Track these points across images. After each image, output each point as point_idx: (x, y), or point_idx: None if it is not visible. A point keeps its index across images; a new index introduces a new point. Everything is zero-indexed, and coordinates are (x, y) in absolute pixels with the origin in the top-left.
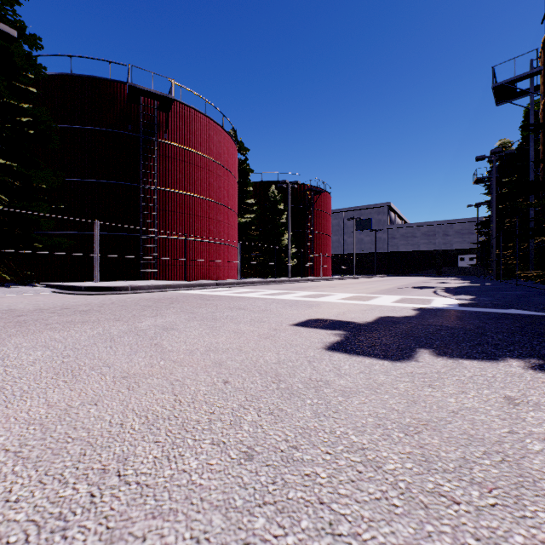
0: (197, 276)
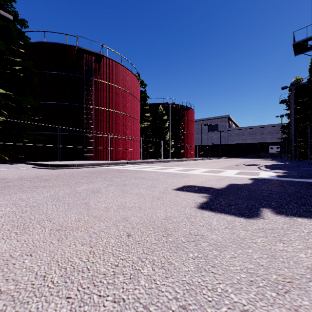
0: (116, 158)
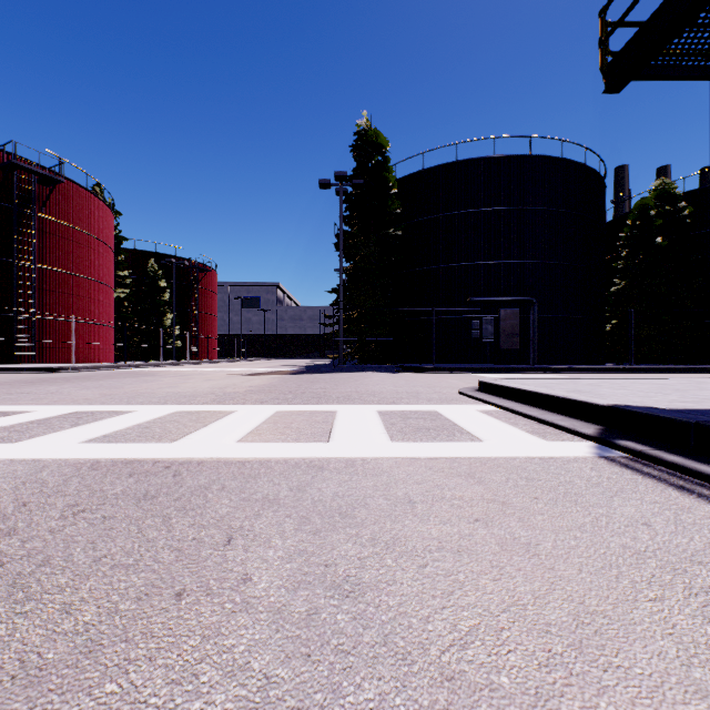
0: (78, 359)
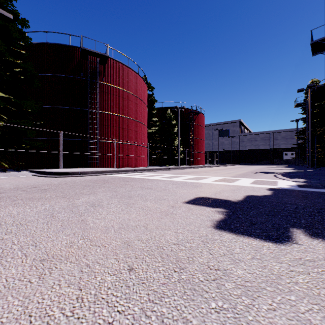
0: (122, 165)
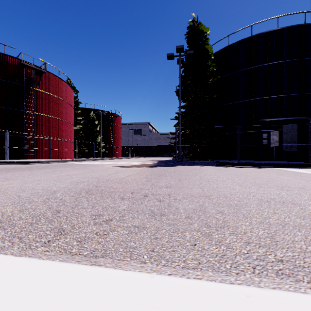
0: (54, 157)
